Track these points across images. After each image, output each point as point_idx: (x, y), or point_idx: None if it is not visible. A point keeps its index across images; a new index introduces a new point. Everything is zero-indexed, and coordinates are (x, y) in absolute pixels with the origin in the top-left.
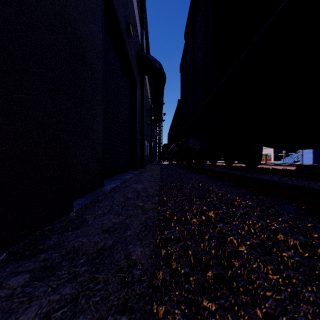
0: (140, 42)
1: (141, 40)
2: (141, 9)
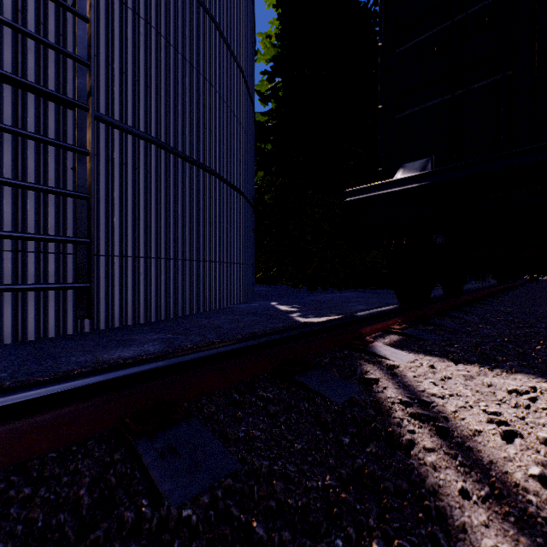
0: None
1: None
2: None
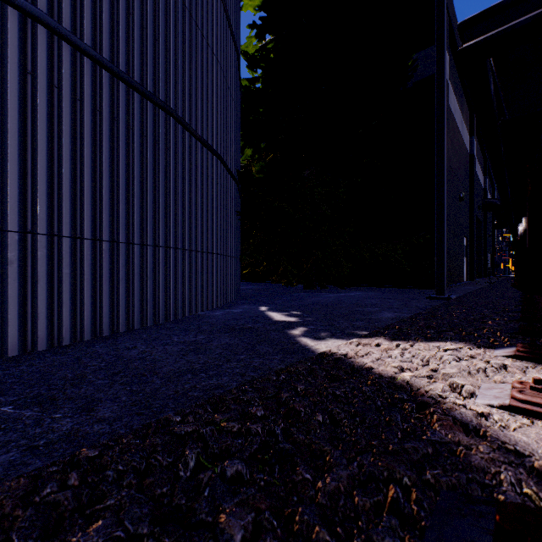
0: (482, 187)
1: (483, 185)
2: (484, 162)
